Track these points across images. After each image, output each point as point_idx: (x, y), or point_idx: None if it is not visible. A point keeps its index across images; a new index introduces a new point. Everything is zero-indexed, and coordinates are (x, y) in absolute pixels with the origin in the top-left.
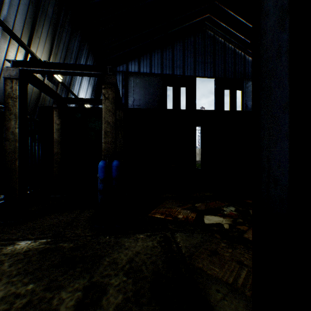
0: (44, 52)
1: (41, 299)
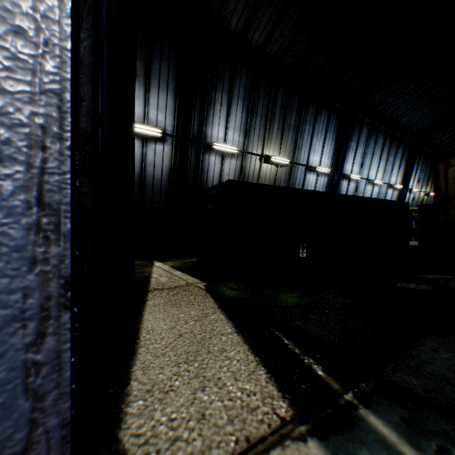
0: (428, 188)
1: None
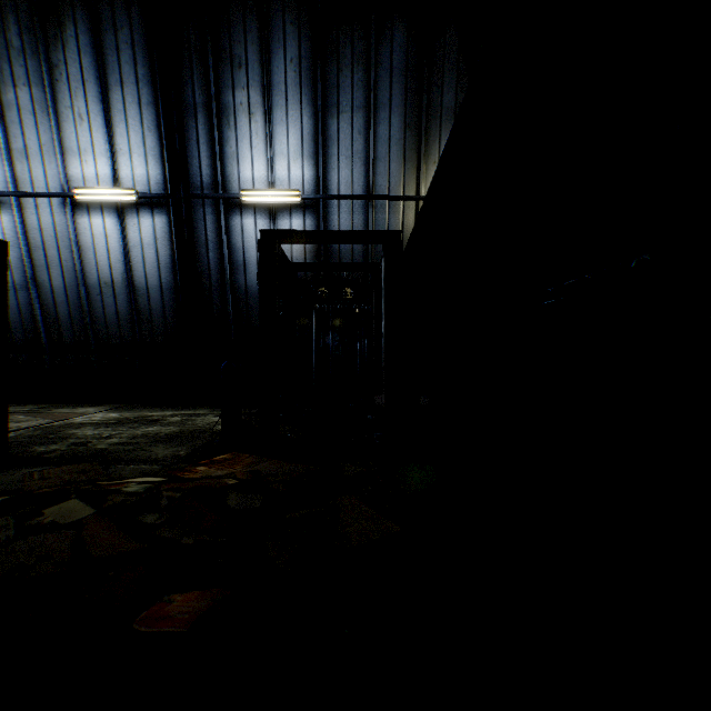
0: None
1: (147, 437)
